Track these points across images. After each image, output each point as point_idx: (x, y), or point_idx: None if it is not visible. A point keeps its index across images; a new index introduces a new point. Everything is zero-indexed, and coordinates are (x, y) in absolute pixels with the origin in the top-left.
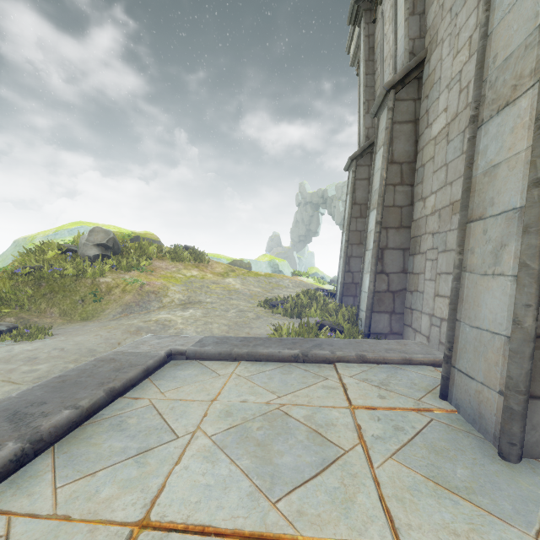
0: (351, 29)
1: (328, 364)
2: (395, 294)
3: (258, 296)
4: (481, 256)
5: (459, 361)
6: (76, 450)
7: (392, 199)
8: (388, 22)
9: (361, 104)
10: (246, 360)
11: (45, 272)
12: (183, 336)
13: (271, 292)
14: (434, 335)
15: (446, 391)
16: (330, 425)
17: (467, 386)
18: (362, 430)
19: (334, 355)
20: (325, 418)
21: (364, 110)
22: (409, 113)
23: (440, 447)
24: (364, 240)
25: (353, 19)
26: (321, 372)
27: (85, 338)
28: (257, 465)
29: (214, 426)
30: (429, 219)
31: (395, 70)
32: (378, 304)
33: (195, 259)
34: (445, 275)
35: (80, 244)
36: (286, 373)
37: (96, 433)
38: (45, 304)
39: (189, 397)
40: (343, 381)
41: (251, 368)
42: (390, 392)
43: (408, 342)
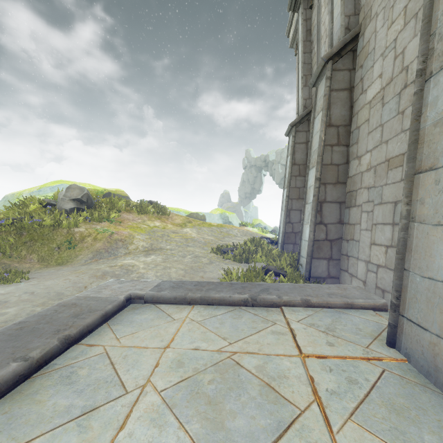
0: (290, 15)
1: (275, 307)
2: (332, 242)
3: (211, 244)
4: (433, 206)
5: (408, 310)
6: (17, 410)
7: (330, 158)
8: (324, 6)
9: (300, 78)
10: (200, 304)
11: (25, 223)
12: (143, 280)
13: (222, 240)
14: (370, 280)
15: (394, 339)
16: (282, 377)
17: (418, 336)
18: (315, 383)
19: (281, 300)
20: (276, 369)
21: (303, 84)
22: (345, 82)
23: (400, 405)
24: (302, 196)
25: (293, 6)
26: (269, 316)
27: (55, 282)
28: (208, 430)
29: (165, 379)
30: (364, 175)
31: (331, 45)
32: (317, 251)
33: (158, 212)
34: (382, 225)
35: (58, 199)
36: (236, 317)
37: (43, 387)
38: (25, 250)
39: (143, 344)
40: (291, 327)
41: (204, 312)
42: (337, 339)
43: (347, 287)
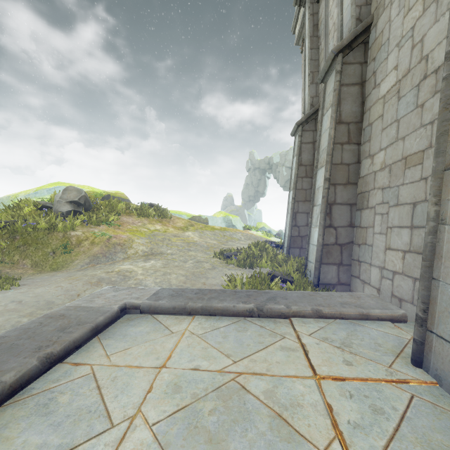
0: (296, 11)
1: (284, 318)
2: (342, 246)
3: (214, 248)
4: None
5: (439, 326)
6: None
7: (340, 157)
8: None
9: (306, 76)
10: (201, 314)
11: (18, 227)
12: (140, 288)
13: (225, 244)
14: (385, 287)
15: (421, 358)
16: (295, 406)
17: None
18: (334, 413)
19: (289, 310)
20: (288, 395)
21: (309, 81)
22: (356, 76)
23: (437, 443)
24: (309, 198)
25: (299, 0)
26: (277, 329)
27: (46, 290)
28: None
29: (158, 408)
30: (377, 175)
31: (341, 38)
32: (326, 256)
33: (159, 215)
34: (398, 229)
35: (55, 201)
36: (241, 330)
37: (15, 419)
38: (18, 255)
39: (136, 363)
40: (302, 341)
41: (205, 324)
42: (355, 356)
43: (361, 295)
